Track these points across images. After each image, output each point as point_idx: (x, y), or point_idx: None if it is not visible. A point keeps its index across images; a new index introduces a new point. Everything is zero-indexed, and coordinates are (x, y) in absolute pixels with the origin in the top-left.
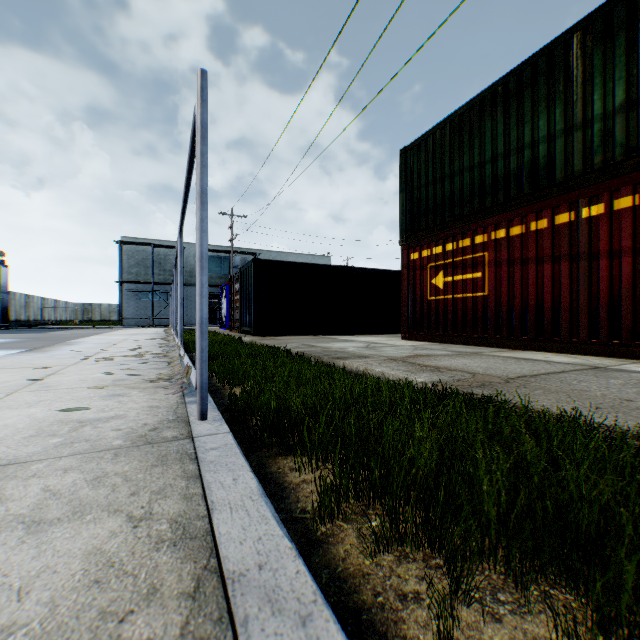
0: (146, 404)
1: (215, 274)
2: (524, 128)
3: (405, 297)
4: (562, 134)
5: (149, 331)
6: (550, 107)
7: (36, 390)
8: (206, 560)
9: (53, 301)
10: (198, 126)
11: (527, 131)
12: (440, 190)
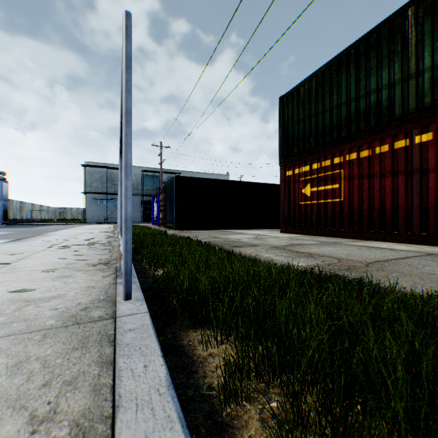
0: (85, 284)
1: (149, 187)
2: (371, 79)
3: (282, 202)
4: (400, 82)
5: (103, 226)
6: (390, 63)
7: (4, 272)
8: None
9: (39, 206)
10: (123, 58)
11: (373, 81)
12: (308, 125)
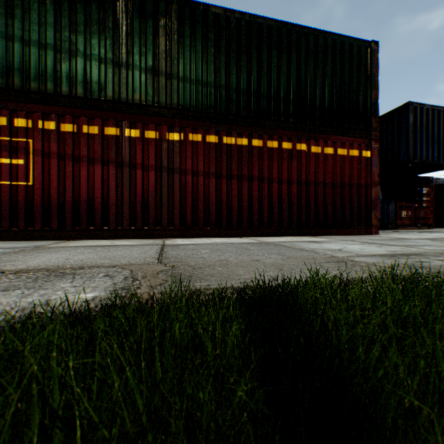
0: None
1: None
2: (78, 36)
3: None
4: (112, 63)
5: None
6: (102, 35)
7: None
8: None
9: None
10: None
11: (81, 41)
12: None
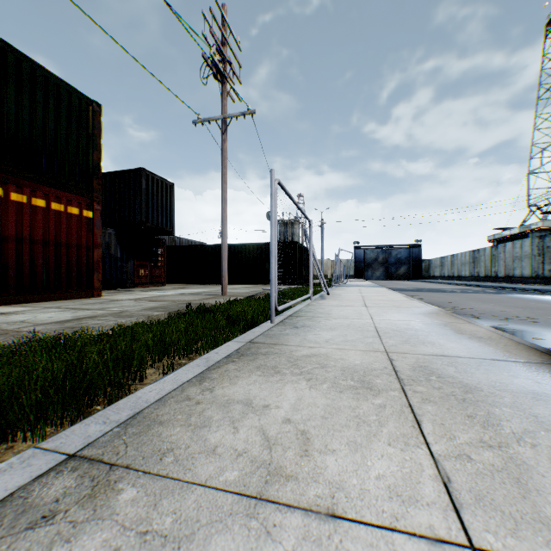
0: None
1: None
2: None
3: None
4: None
5: None
6: None
7: None
8: (208, 371)
9: None
10: None
11: None
12: None
